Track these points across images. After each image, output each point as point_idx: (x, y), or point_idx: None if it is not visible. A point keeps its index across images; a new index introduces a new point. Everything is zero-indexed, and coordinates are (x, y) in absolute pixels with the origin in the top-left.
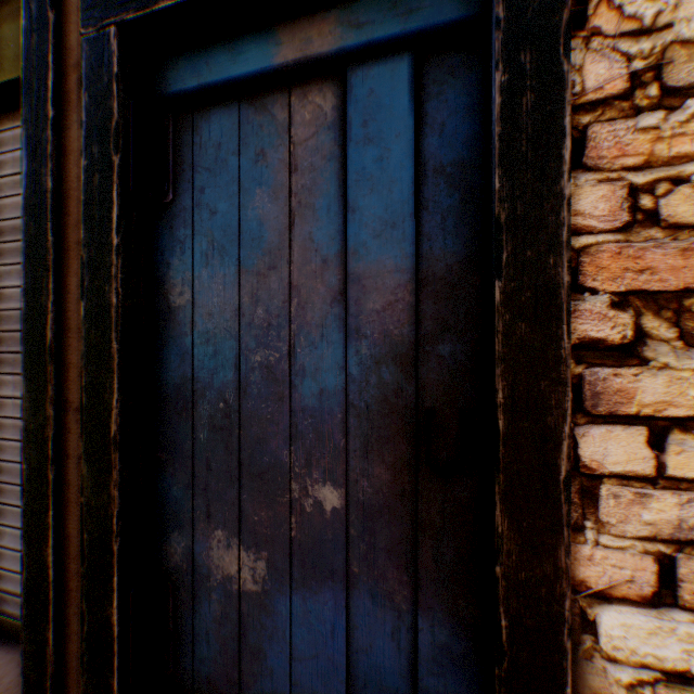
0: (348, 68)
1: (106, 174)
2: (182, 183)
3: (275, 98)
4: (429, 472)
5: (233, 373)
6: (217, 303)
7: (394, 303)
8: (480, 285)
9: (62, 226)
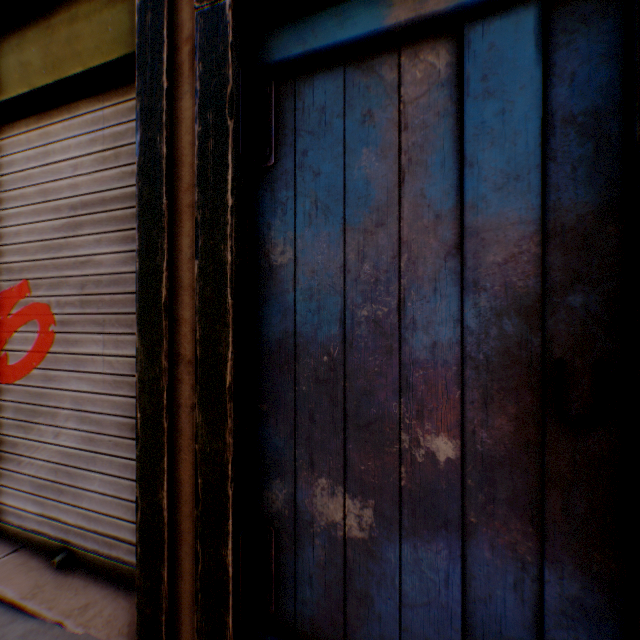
0: (465, 25)
1: (220, 138)
2: (284, 147)
3: (383, 59)
4: (557, 423)
5: (338, 327)
6: (320, 260)
7: (517, 255)
8: (617, 234)
9: (172, 190)
